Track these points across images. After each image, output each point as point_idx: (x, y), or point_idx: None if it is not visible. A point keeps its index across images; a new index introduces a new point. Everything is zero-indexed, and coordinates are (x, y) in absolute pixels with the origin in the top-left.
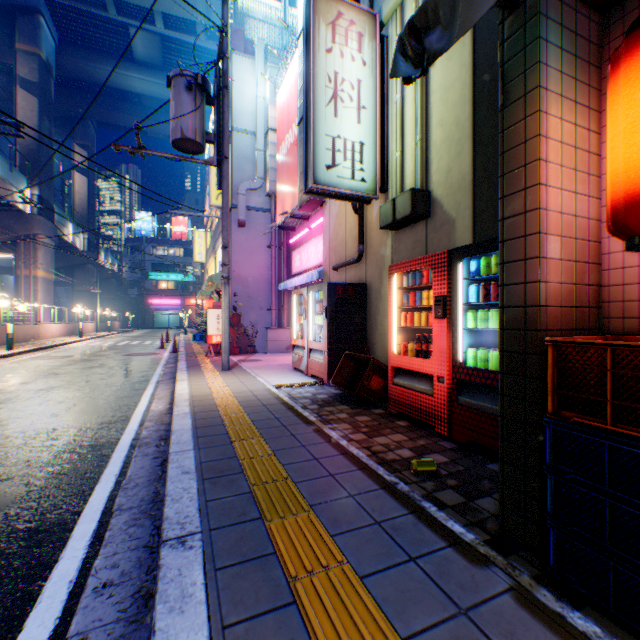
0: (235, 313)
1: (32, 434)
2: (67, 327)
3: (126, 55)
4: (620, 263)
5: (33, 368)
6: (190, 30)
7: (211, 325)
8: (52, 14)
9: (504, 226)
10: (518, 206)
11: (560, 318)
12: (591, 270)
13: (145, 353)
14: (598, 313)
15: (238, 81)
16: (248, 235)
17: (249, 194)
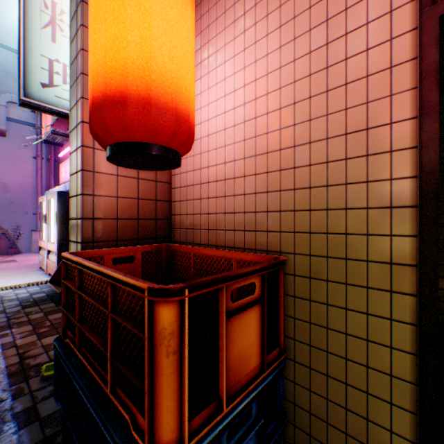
0: None
1: None
2: None
3: None
4: (180, 183)
5: None
6: None
7: None
8: None
9: (71, 138)
10: (76, 119)
11: (119, 229)
12: (162, 188)
13: None
14: (170, 224)
15: None
16: (10, 144)
17: (12, 106)
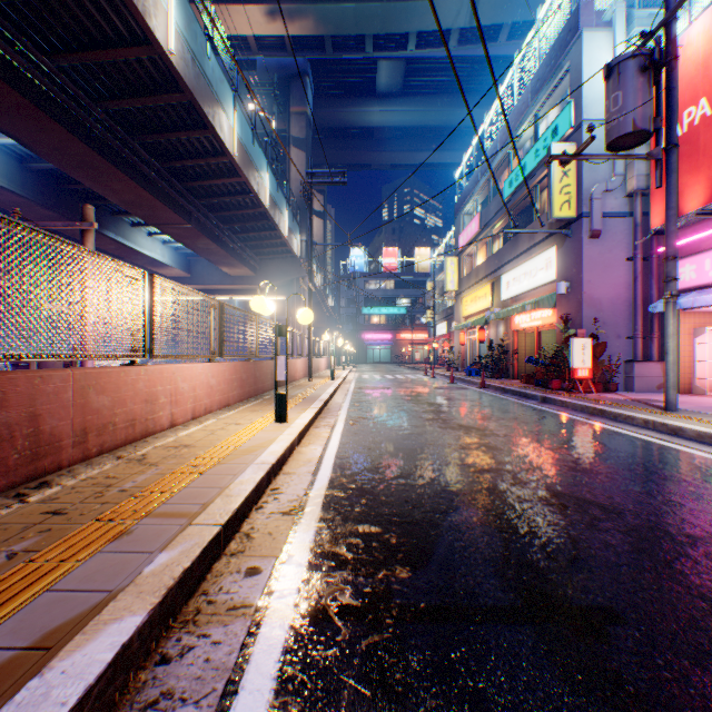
0: (600, 342)
1: (655, 469)
2: (326, 361)
3: (368, 91)
4: None
5: (394, 397)
6: (440, 42)
7: (575, 356)
8: (312, 73)
9: None
10: None
11: None
12: None
13: (450, 387)
14: None
15: (588, 64)
16: (600, 248)
17: (601, 197)
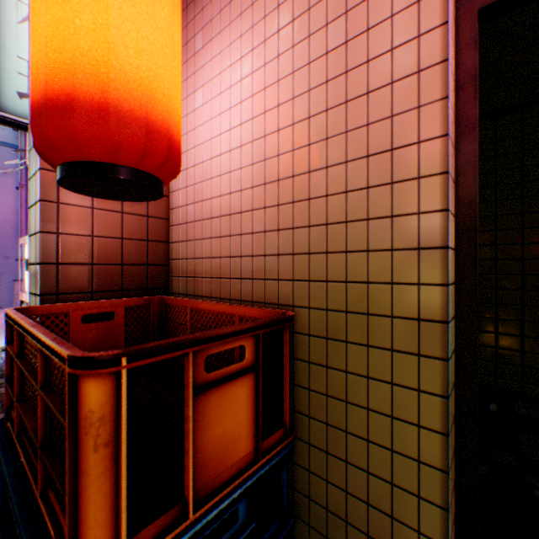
0: None
1: None
2: None
3: None
4: (180, 219)
5: None
6: None
7: None
8: None
9: (31, 159)
10: None
11: (95, 278)
12: (156, 225)
13: None
14: (168, 271)
15: None
16: None
17: None
